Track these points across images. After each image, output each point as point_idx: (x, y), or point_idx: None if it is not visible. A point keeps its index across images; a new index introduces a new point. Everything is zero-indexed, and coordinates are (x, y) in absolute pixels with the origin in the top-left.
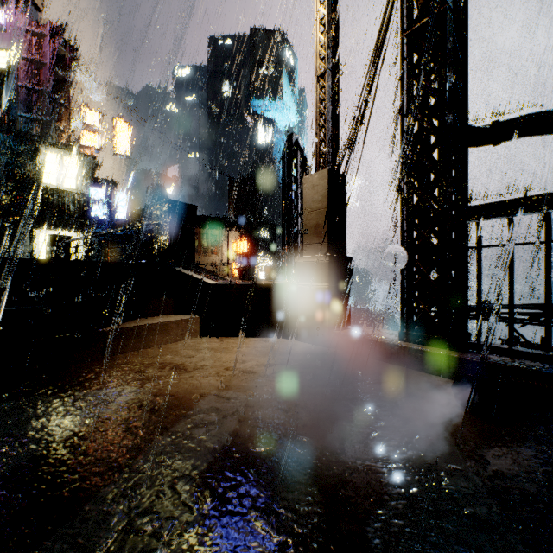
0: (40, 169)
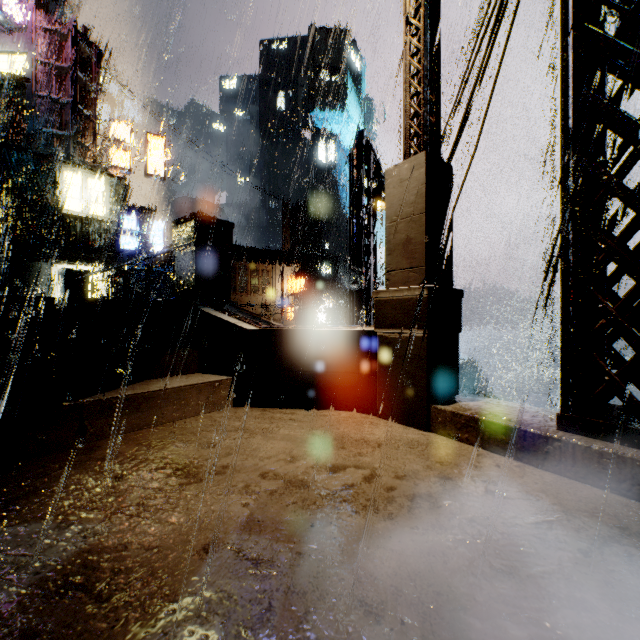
0: (60, 193)
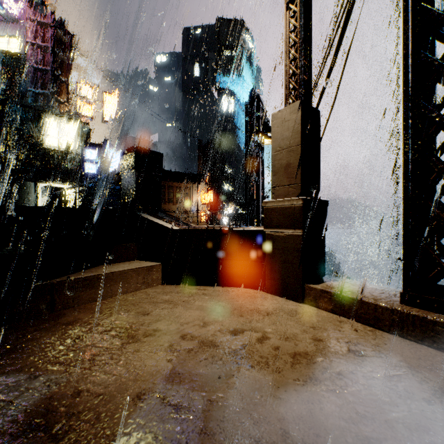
0: (43, 134)
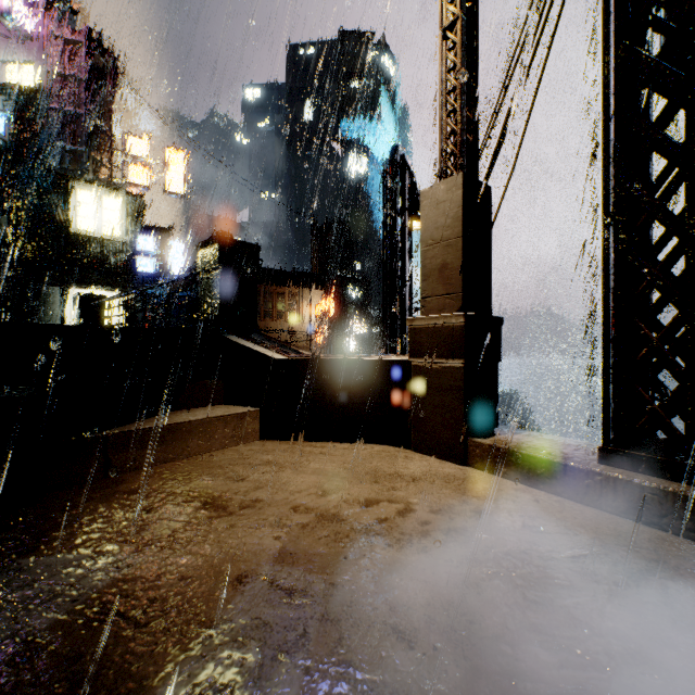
0: (73, 212)
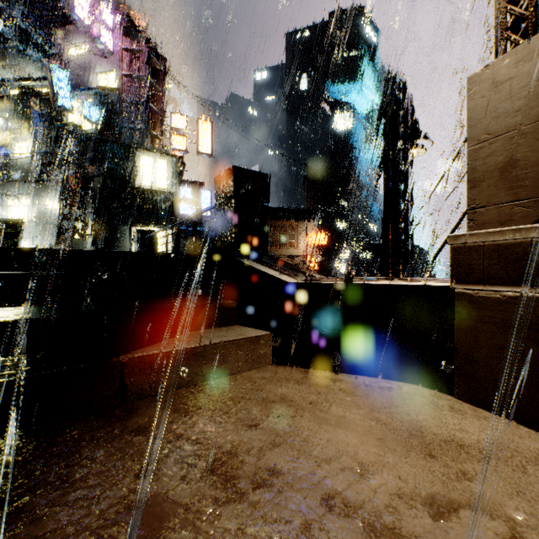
0: (138, 173)
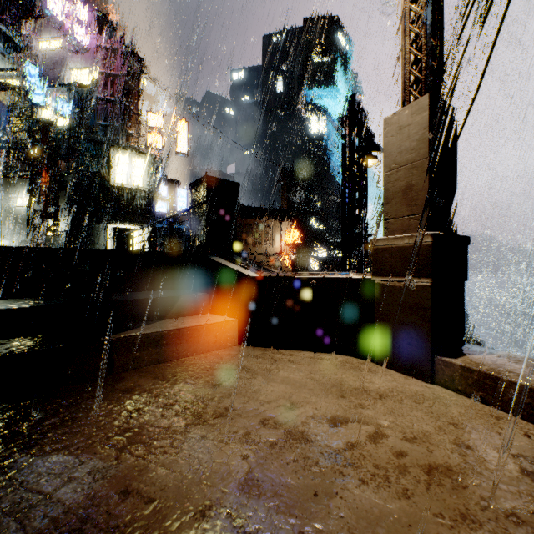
0: (113, 171)
